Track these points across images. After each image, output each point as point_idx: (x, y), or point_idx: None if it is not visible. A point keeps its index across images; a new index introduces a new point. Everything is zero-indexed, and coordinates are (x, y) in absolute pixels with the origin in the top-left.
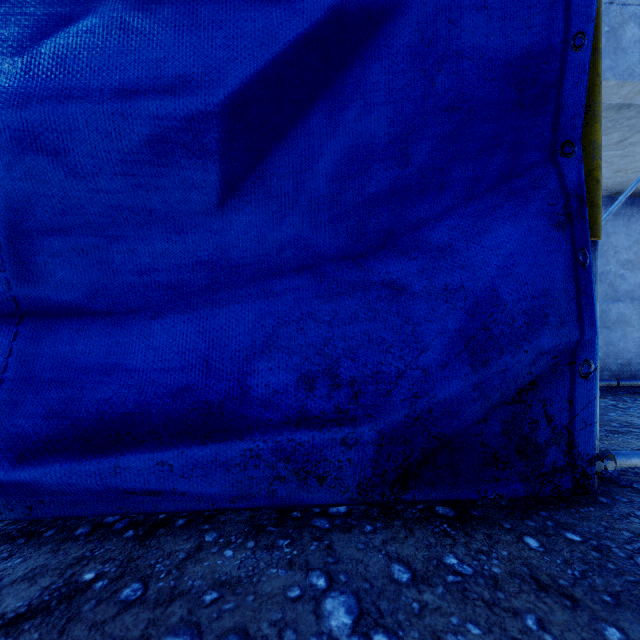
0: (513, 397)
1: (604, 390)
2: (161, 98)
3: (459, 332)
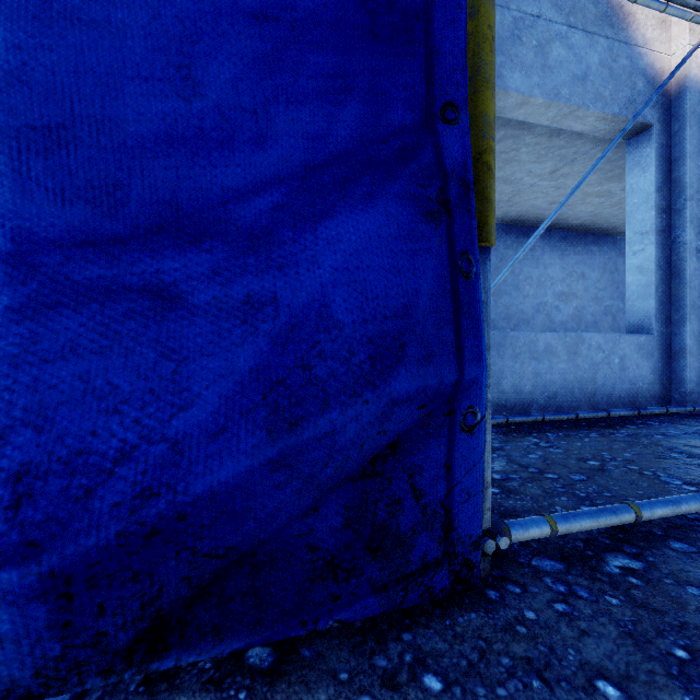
0: (362, 469)
1: (531, 425)
2: None
3: (256, 373)
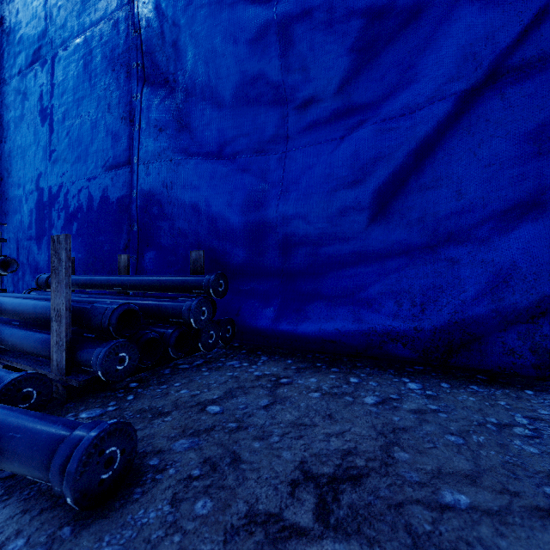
0: (527, 320)
1: None
2: (341, 193)
3: (484, 283)
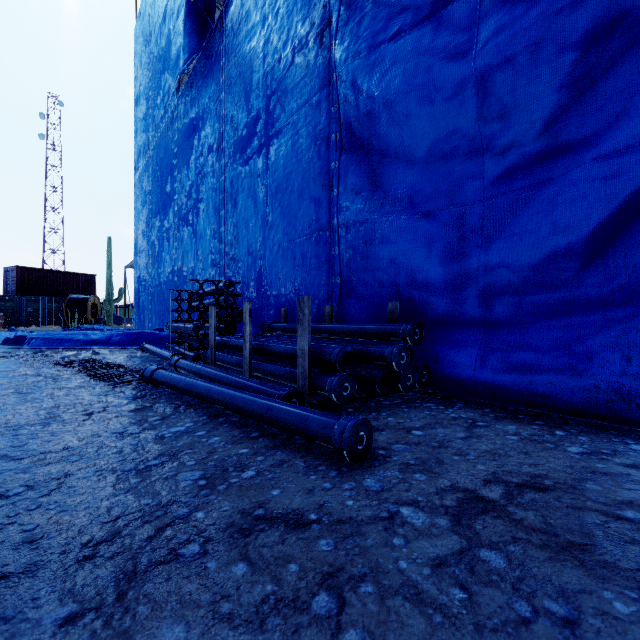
0: None
1: None
2: (548, 239)
3: None
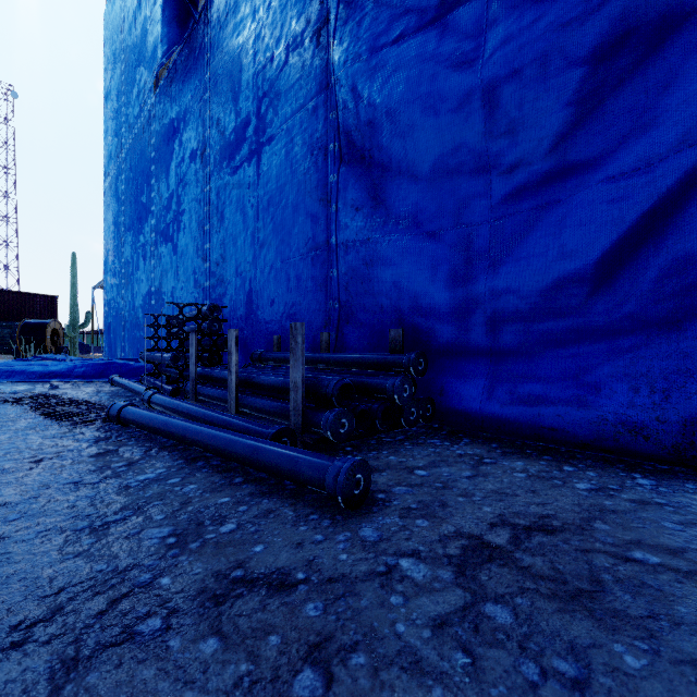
0: None
1: None
2: (556, 264)
3: None
